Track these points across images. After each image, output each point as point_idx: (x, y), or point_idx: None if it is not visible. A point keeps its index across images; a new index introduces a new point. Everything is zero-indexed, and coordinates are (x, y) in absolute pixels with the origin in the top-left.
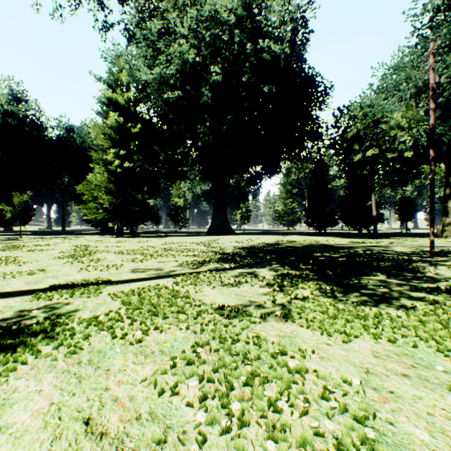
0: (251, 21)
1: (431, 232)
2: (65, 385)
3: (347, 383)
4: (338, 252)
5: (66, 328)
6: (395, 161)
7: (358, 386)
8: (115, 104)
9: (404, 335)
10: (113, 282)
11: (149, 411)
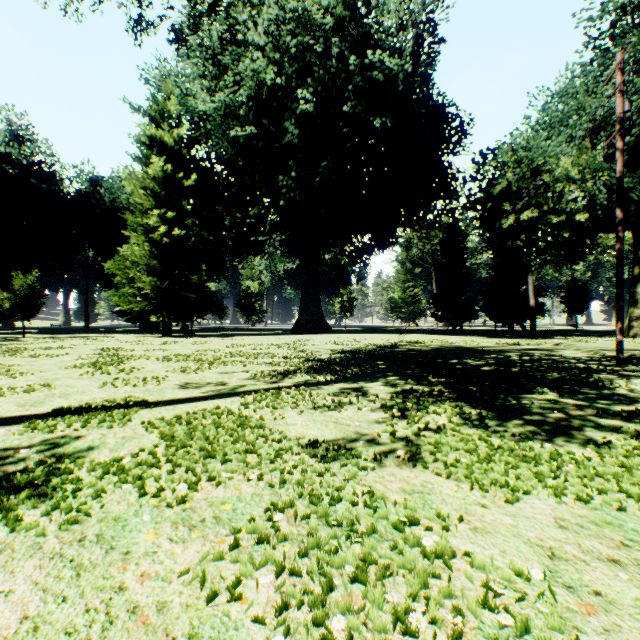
0: (356, 25)
1: (618, 328)
2: (53, 582)
3: (521, 577)
4: (483, 358)
5: (69, 478)
6: (562, 227)
7: (540, 582)
8: (161, 145)
9: (602, 490)
10: (150, 403)
11: (190, 632)
